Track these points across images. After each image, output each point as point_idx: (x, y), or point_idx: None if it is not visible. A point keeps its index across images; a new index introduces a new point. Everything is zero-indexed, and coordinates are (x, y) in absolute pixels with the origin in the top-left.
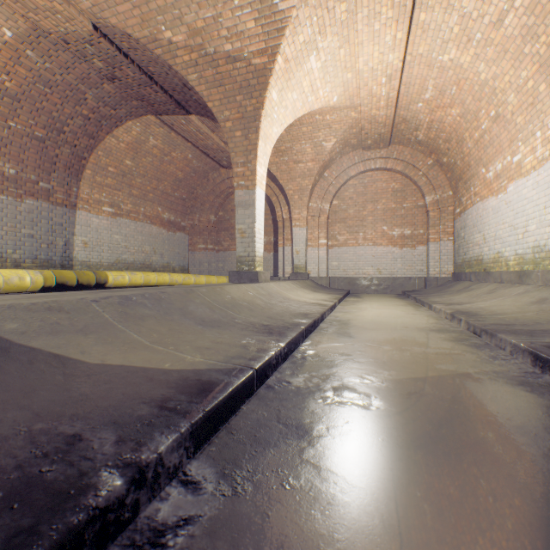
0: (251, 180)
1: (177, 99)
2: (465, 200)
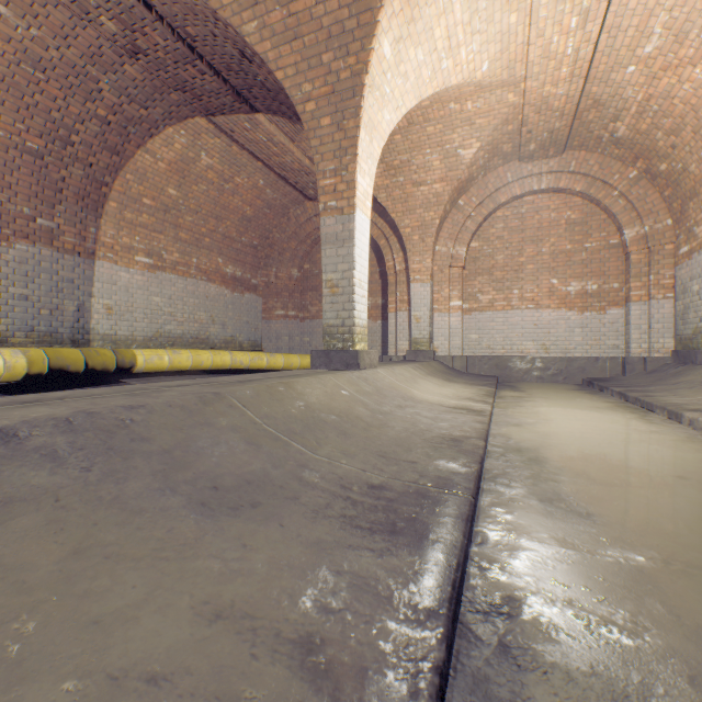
0: (347, 197)
1: (235, 86)
2: None
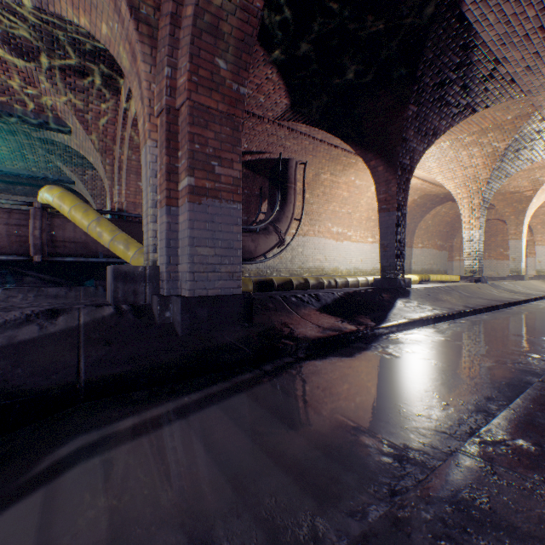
0: (518, 236)
1: None
2: None
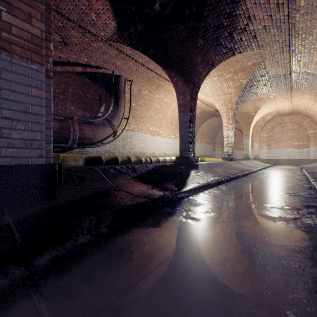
0: (248, 136)
1: None
2: None
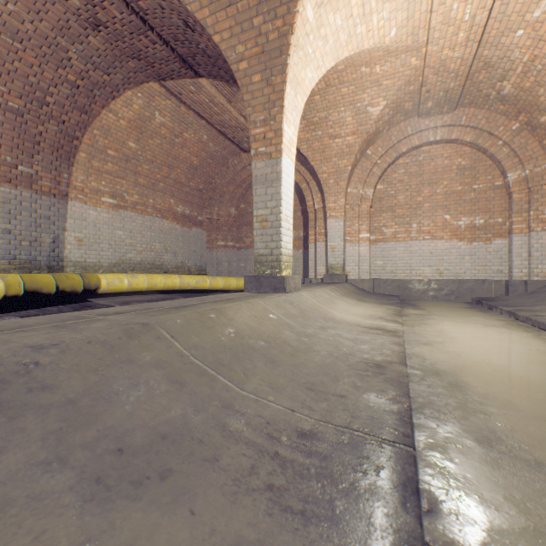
0: (275, 144)
1: (181, 54)
2: None
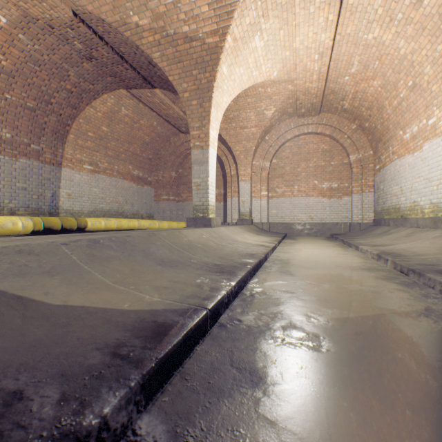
0: (205, 141)
1: (144, 75)
2: (384, 158)
